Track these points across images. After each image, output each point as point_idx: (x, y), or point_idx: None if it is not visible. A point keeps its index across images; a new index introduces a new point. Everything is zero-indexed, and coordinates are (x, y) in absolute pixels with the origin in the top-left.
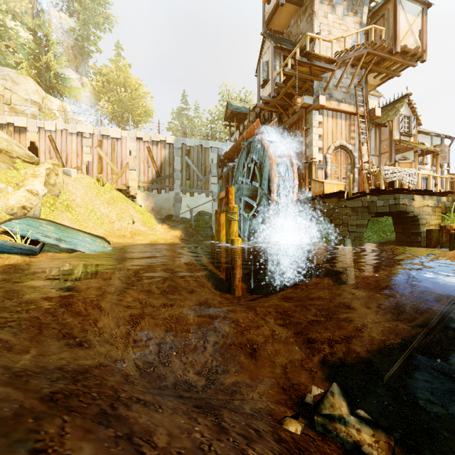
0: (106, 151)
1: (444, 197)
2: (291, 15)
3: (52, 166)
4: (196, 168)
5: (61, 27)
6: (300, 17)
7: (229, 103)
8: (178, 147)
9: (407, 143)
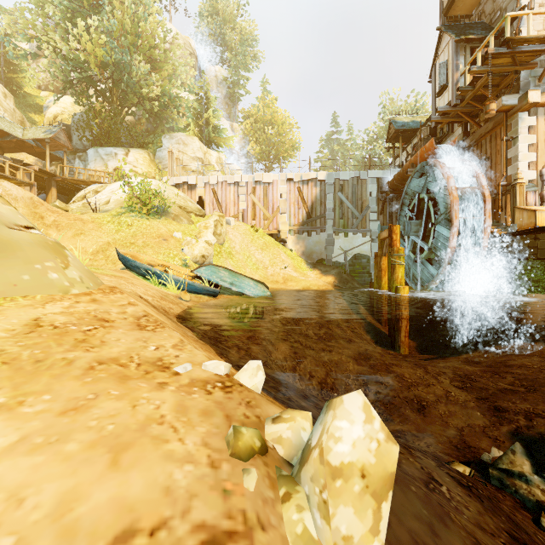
0: (259, 197)
1: None
2: None
3: (218, 218)
4: (351, 205)
5: (216, 80)
6: None
7: (392, 120)
8: (330, 183)
9: None
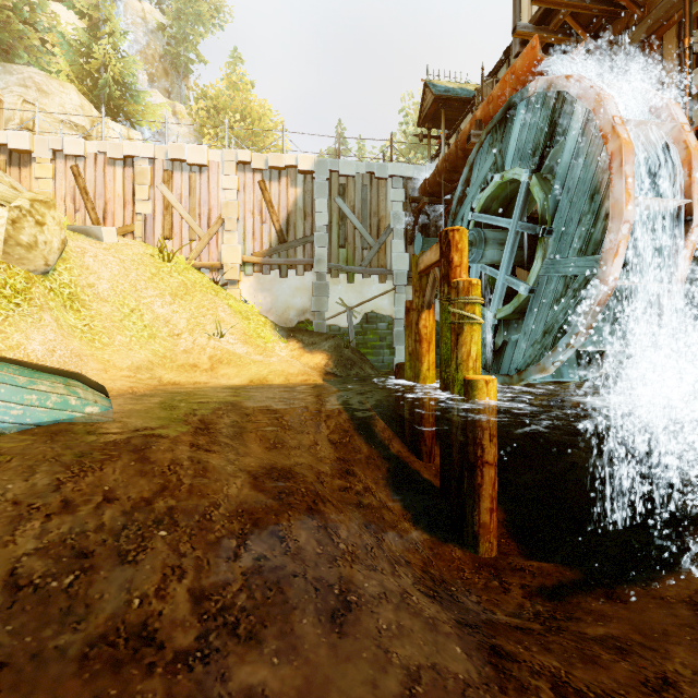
0: (180, 193)
1: None
2: None
3: (27, 204)
4: (360, 223)
5: (144, 25)
6: None
7: (429, 82)
8: (323, 179)
9: None
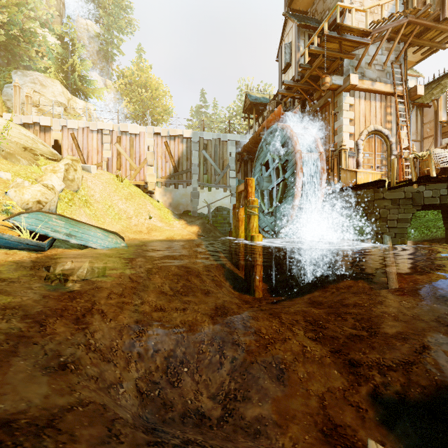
0: (125, 147)
1: None
2: None
3: (71, 162)
4: (214, 162)
5: (87, 33)
6: None
7: (248, 94)
8: (196, 141)
9: None
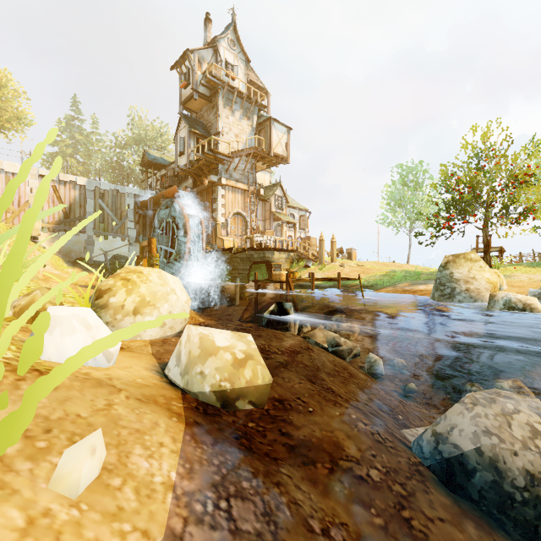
0: None
1: (292, 253)
2: (203, 104)
3: None
4: (111, 212)
5: None
6: (210, 109)
7: (146, 152)
8: (91, 189)
9: (278, 215)
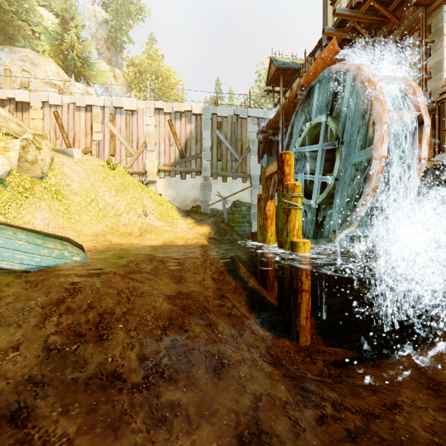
0: (120, 128)
1: None
2: None
3: (31, 137)
4: (230, 145)
5: (94, 19)
6: None
7: (273, 59)
8: (207, 119)
9: None
